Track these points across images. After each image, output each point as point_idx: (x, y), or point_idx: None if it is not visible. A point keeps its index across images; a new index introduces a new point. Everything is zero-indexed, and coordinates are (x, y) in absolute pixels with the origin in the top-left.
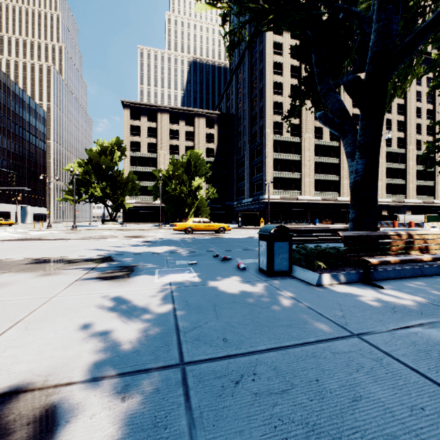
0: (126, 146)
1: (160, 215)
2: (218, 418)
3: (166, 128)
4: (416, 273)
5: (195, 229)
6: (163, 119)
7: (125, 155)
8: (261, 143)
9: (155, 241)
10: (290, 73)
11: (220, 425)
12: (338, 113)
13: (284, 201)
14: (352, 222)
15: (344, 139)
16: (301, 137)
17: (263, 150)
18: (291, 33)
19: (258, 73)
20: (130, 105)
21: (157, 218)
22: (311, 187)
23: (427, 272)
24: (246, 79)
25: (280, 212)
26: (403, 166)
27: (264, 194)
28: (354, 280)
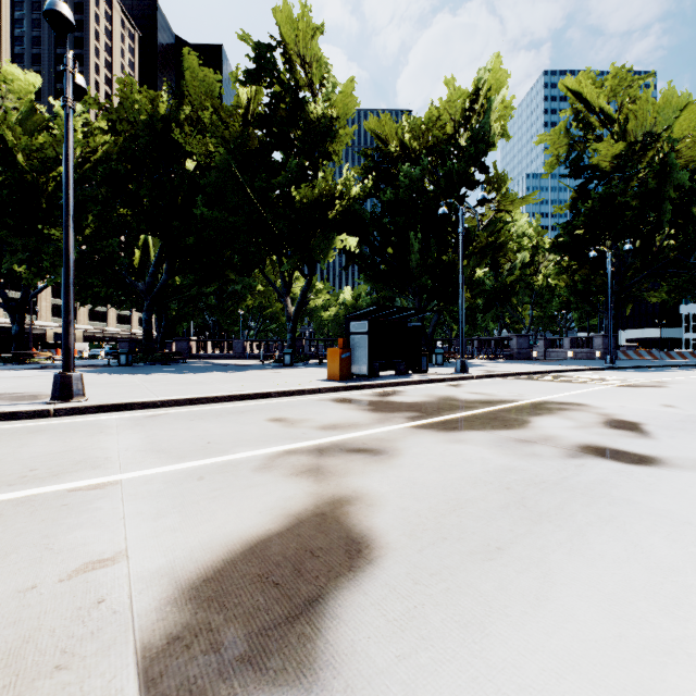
0: None
1: None
2: (1, 368)
3: None
4: (37, 363)
5: None
6: None
7: None
8: None
9: None
10: None
11: (2, 368)
12: (7, 302)
13: None
14: (15, 348)
15: (10, 315)
16: None
17: None
18: None
19: None
20: None
21: None
22: None
23: (41, 363)
24: None
25: None
26: None
27: None
28: (16, 365)
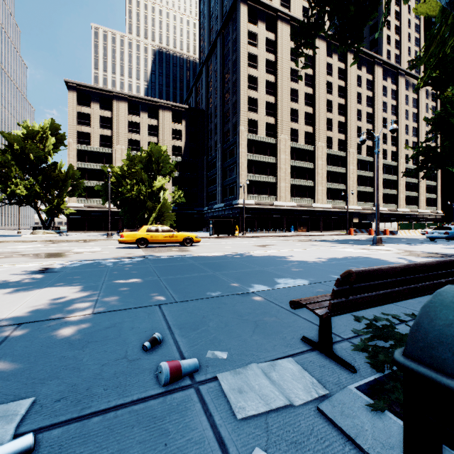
0: (72, 136)
1: (109, 222)
2: None
3: (123, 119)
4: None
5: (151, 241)
6: (121, 108)
7: (64, 145)
8: (234, 142)
9: (59, 269)
10: (265, 67)
11: None
12: None
13: (259, 207)
14: None
15: None
16: (277, 138)
17: (237, 150)
18: (266, 24)
19: (231, 64)
20: (78, 87)
21: (113, 226)
22: (286, 192)
23: None
24: (218, 71)
25: (255, 219)
26: (371, 174)
27: (238, 199)
28: None
